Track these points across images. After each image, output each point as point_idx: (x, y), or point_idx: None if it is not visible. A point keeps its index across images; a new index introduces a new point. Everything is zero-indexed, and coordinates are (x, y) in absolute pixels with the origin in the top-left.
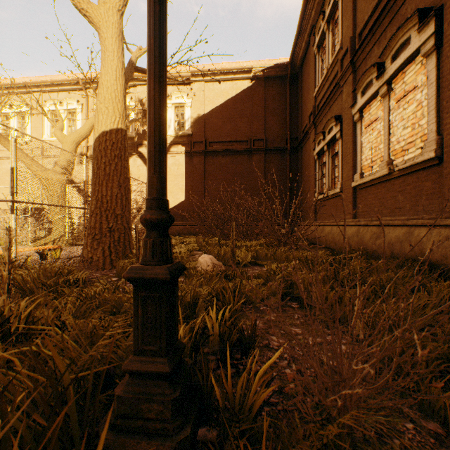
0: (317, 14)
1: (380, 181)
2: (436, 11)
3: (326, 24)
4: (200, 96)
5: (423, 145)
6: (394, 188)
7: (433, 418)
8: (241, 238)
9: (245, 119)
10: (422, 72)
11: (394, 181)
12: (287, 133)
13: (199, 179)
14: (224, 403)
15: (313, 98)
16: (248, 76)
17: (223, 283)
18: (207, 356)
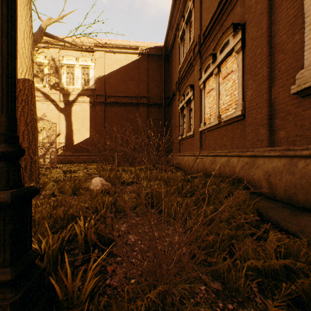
0: (180, 17)
1: (214, 128)
2: (242, 26)
3: (185, 24)
4: (101, 62)
5: (236, 107)
6: (222, 132)
7: (218, 280)
8: (129, 164)
9: (134, 82)
10: (235, 62)
11: (221, 128)
12: (163, 93)
13: (100, 122)
14: (62, 297)
15: (178, 72)
16: (136, 52)
17: (105, 198)
18: (76, 256)
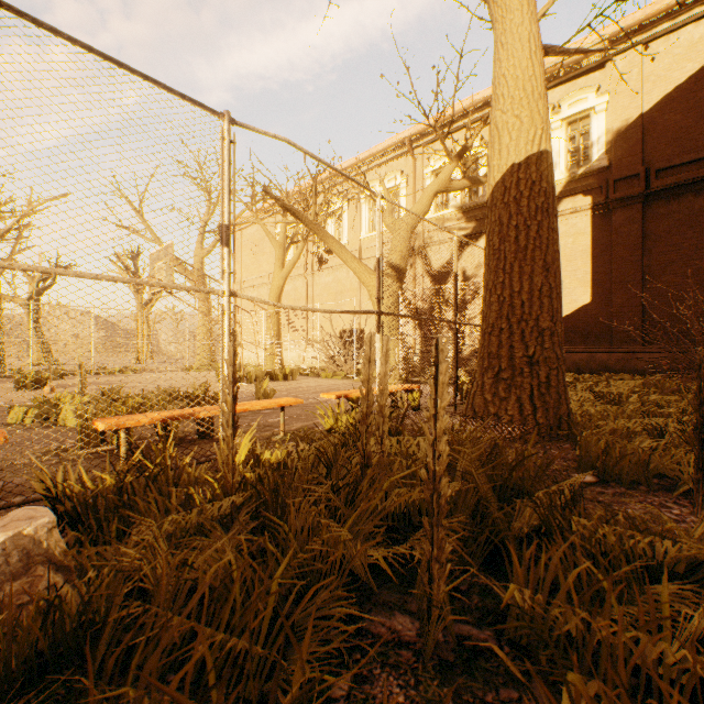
0: None
1: None
2: None
3: None
4: (630, 80)
5: None
6: None
7: None
8: None
9: None
10: None
11: None
12: None
13: (627, 256)
14: None
15: None
16: None
17: None
18: None
